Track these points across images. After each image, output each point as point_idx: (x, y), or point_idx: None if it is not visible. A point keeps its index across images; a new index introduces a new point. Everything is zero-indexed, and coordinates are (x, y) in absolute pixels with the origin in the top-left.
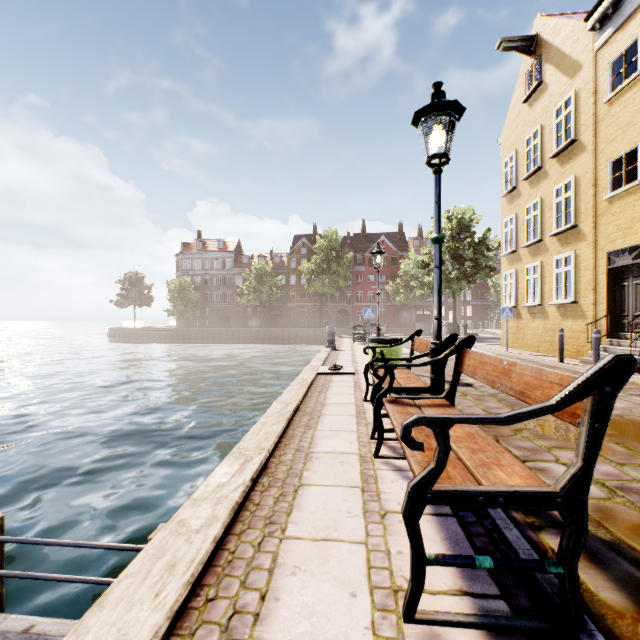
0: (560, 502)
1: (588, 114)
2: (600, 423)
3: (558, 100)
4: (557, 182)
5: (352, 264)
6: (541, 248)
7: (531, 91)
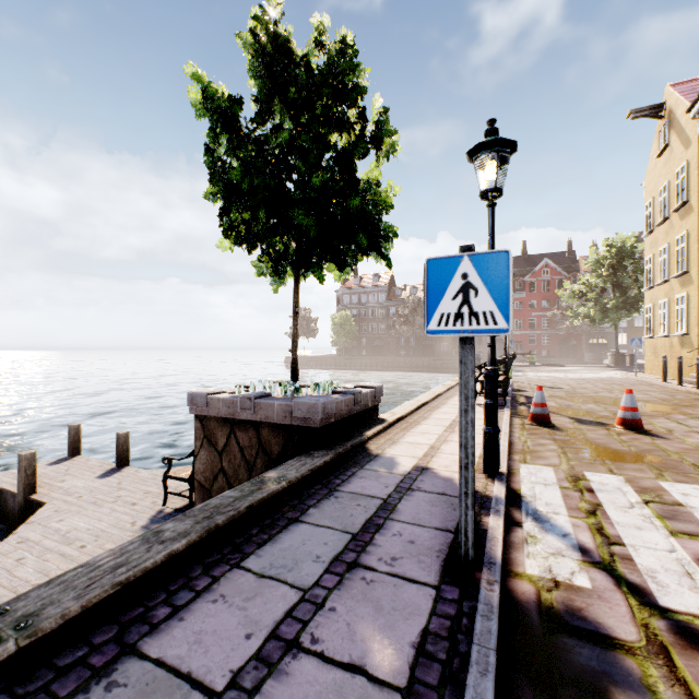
0: (502, 382)
1: (694, 183)
2: (510, 367)
3: (678, 164)
4: (678, 233)
5: None
6: (668, 287)
7: (660, 151)
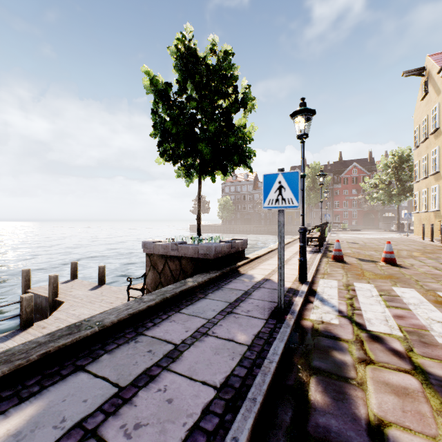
0: (318, 238)
1: None
2: (322, 229)
3: (433, 105)
4: (433, 147)
5: (331, 183)
6: (428, 181)
7: (423, 96)
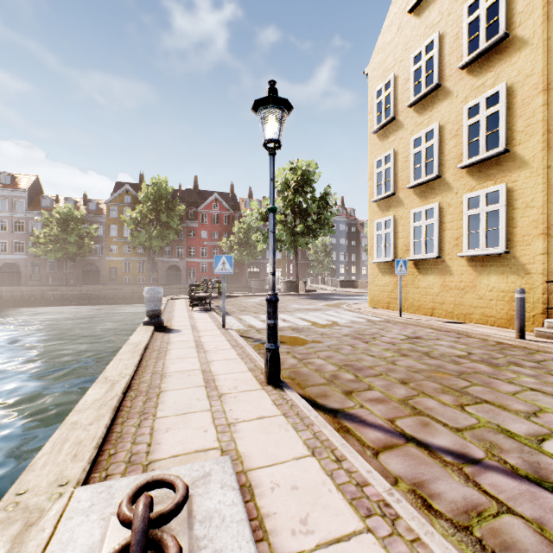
0: None
1: None
2: None
3: None
4: (468, 99)
5: (184, 218)
6: (438, 186)
7: None
